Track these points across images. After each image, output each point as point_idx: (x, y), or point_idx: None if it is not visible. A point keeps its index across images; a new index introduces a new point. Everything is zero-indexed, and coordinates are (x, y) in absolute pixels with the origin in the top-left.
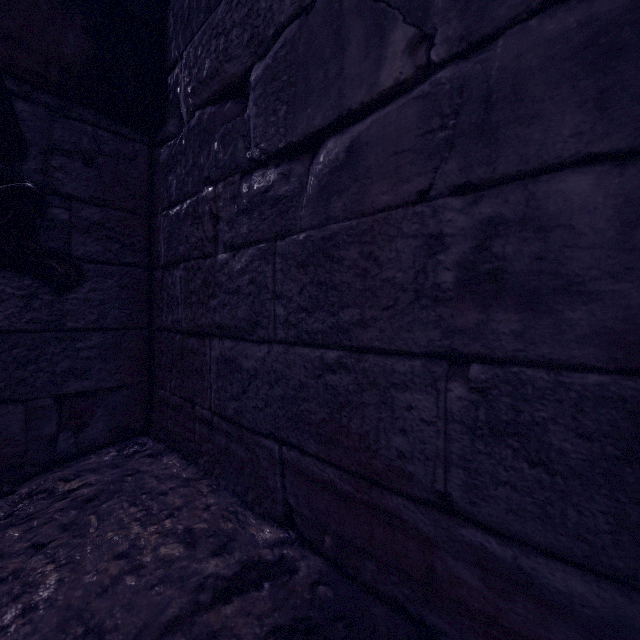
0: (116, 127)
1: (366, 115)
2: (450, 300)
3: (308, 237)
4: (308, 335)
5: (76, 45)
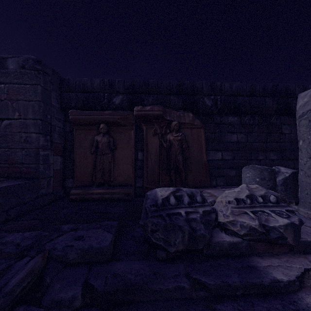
0: None
1: (13, 119)
2: (23, 143)
3: (2, 133)
4: (2, 147)
5: None
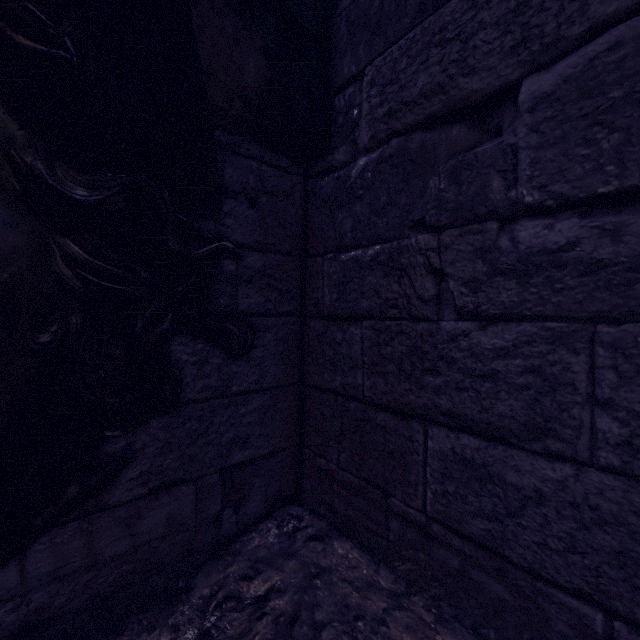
0: (276, 159)
1: None
2: None
3: None
4: None
5: (256, 71)
